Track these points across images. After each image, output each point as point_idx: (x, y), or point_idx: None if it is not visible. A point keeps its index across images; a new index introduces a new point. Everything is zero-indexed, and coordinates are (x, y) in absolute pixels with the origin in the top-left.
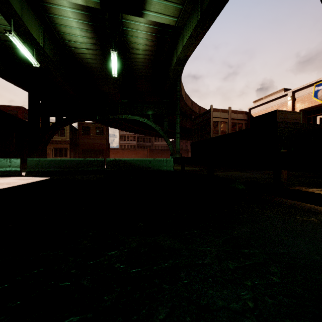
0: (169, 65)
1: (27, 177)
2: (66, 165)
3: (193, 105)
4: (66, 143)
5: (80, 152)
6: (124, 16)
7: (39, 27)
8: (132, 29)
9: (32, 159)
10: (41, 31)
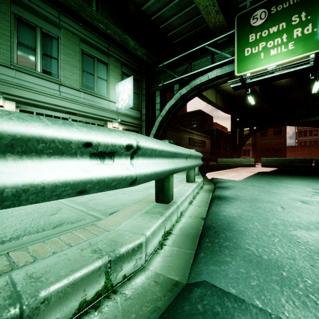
0: None
1: (263, 167)
2: (283, 162)
3: None
4: (248, 145)
5: (258, 152)
6: None
7: None
8: None
9: (263, 158)
10: None
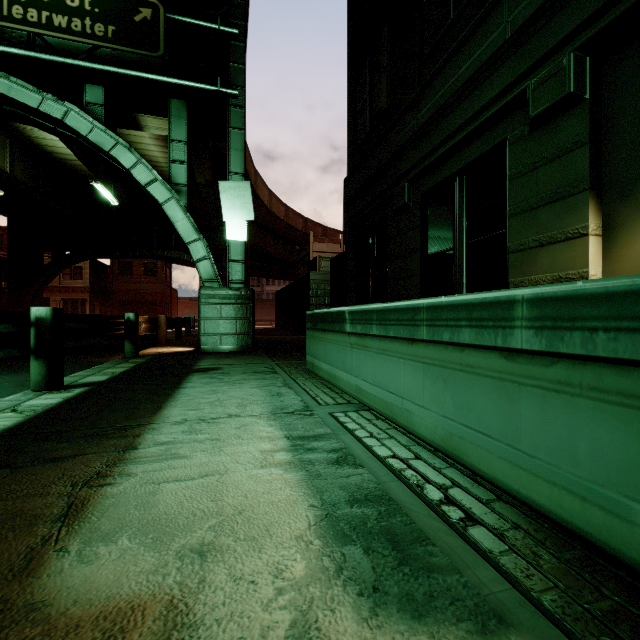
0: (215, 180)
1: None
2: None
3: (309, 225)
4: (83, 291)
5: (115, 306)
6: (118, 130)
7: (4, 142)
8: (136, 142)
9: None
10: (7, 146)
